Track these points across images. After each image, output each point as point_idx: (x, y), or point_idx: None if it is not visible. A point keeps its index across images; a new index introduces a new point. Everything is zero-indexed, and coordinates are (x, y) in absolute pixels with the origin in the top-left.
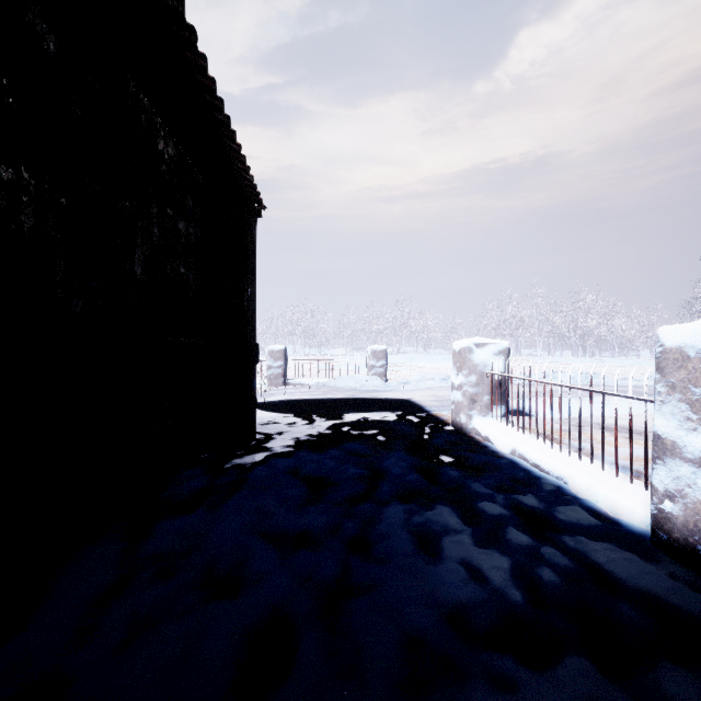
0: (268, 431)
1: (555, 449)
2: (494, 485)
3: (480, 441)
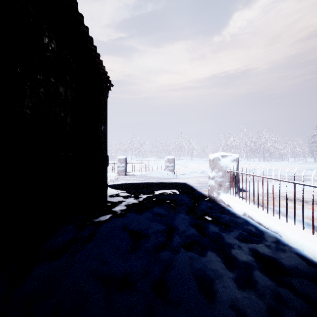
0: (114, 200)
1: (269, 214)
2: (239, 237)
3: (225, 207)
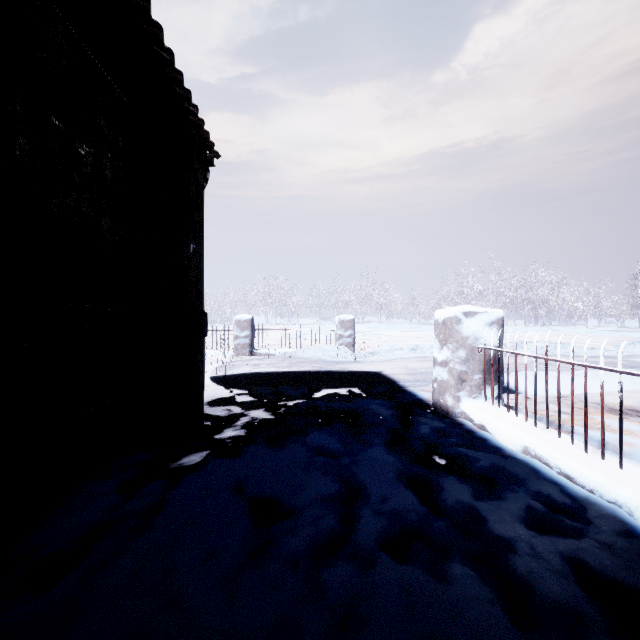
0: (222, 414)
1: (588, 452)
2: (525, 518)
3: (474, 431)
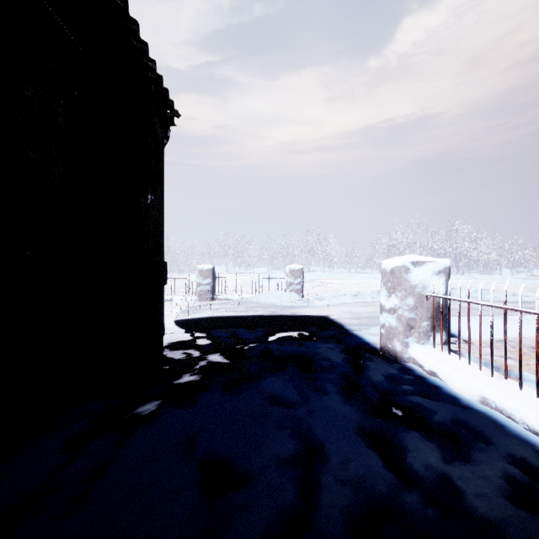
0: (181, 357)
1: None
2: (506, 490)
3: (425, 378)
